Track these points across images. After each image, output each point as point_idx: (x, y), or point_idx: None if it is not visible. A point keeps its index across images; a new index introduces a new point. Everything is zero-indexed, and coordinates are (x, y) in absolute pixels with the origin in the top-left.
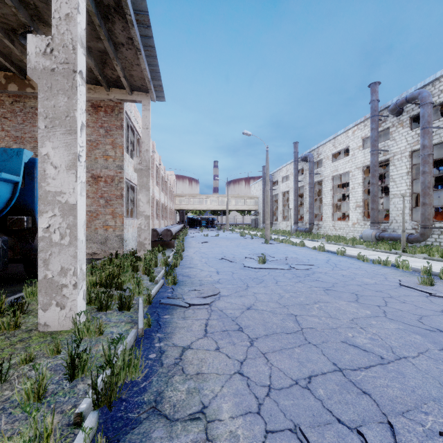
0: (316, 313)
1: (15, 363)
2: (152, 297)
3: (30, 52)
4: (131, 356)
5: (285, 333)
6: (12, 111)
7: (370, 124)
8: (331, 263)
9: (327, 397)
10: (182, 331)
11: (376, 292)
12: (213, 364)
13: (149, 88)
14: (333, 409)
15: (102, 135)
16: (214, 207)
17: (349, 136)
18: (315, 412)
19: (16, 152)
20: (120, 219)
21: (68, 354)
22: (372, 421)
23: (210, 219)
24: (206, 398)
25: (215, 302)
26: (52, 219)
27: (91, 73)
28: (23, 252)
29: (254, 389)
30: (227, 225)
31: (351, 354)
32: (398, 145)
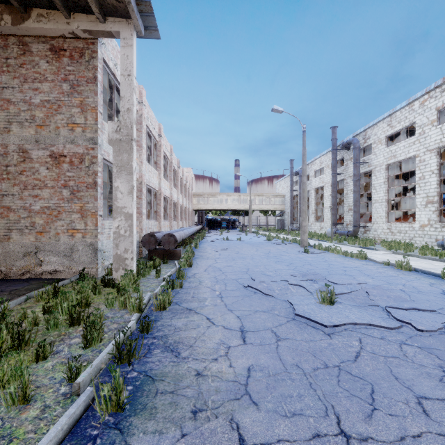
0: None
1: None
2: None
3: None
4: None
5: None
6: None
7: None
8: None
9: None
10: None
11: None
12: None
13: (126, 1)
14: None
15: (66, 92)
16: (236, 206)
17: (415, 108)
18: None
19: None
20: (93, 220)
21: None
22: None
23: (231, 219)
24: None
25: None
26: None
27: None
28: None
29: None
30: (250, 227)
31: None
32: None
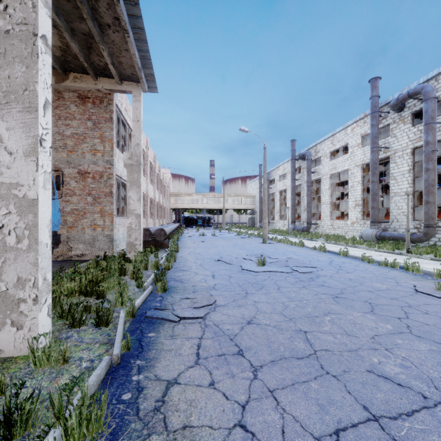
0: (329, 329)
1: None
2: (137, 308)
3: None
4: (91, 409)
5: (296, 359)
6: None
7: (370, 121)
8: (335, 265)
9: None
10: (168, 356)
11: (391, 300)
12: (206, 410)
13: (139, 77)
14: None
15: (90, 128)
16: (211, 206)
17: (348, 133)
18: None
19: None
20: (110, 218)
21: (5, 404)
22: None
23: (207, 218)
24: None
25: (210, 314)
26: (7, 217)
27: (76, 59)
28: None
29: None
30: (223, 225)
31: (384, 391)
32: (399, 141)
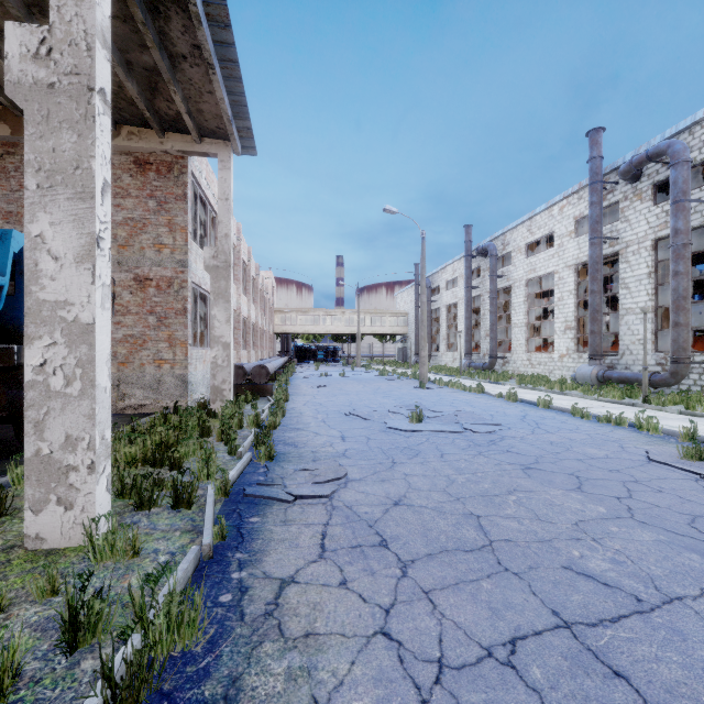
0: (513, 513)
1: None
2: (231, 483)
3: (11, 54)
4: (184, 606)
5: (462, 552)
6: (1, 170)
7: (589, 196)
8: (530, 421)
9: (549, 685)
10: (281, 547)
11: (610, 472)
12: (336, 615)
13: (229, 133)
14: None
15: (153, 210)
16: (338, 329)
17: (555, 215)
18: None
19: None
20: (183, 349)
21: (66, 602)
22: None
23: (331, 348)
24: (322, 689)
25: (339, 491)
26: (51, 349)
27: (132, 106)
28: (11, 405)
29: (412, 668)
30: (358, 359)
31: (584, 593)
32: (633, 229)
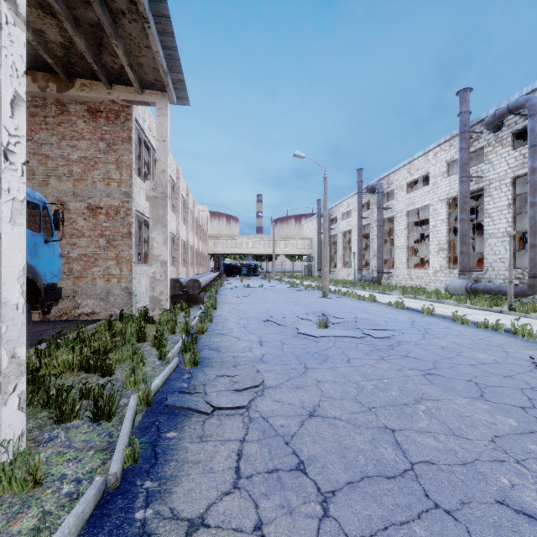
0: (427, 426)
1: None
2: (155, 391)
3: None
4: None
5: (384, 479)
6: None
7: (459, 143)
8: (419, 327)
9: None
10: (194, 472)
11: (505, 379)
12: None
13: (165, 84)
14: None
15: (103, 150)
16: (258, 250)
17: (430, 159)
18: None
19: None
20: (128, 266)
21: None
22: None
23: (253, 265)
24: None
25: (256, 400)
26: None
27: (83, 60)
28: None
29: None
30: (273, 274)
31: None
32: (495, 169)
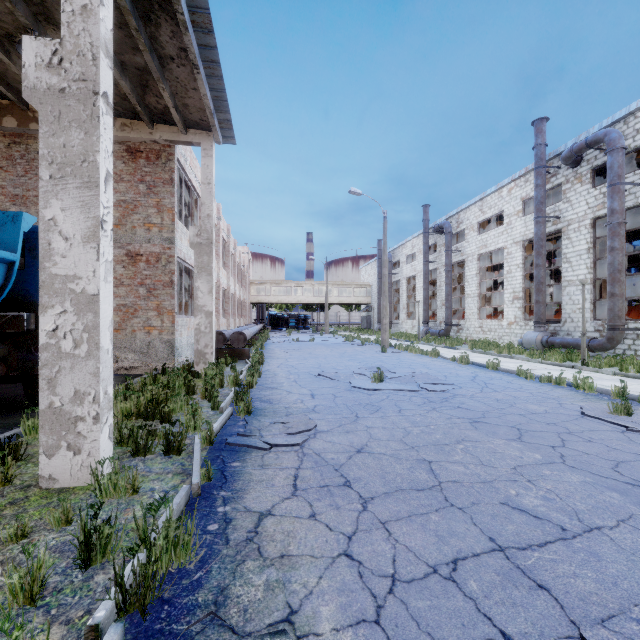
0: (461, 459)
1: (0, 539)
2: (215, 433)
3: (28, 64)
4: (179, 531)
5: (415, 491)
6: (8, 158)
7: (534, 179)
8: (479, 381)
9: (483, 595)
10: (259, 487)
11: (547, 425)
12: (306, 540)
13: (211, 125)
14: (494, 614)
15: (143, 193)
16: (308, 299)
17: (504, 196)
18: (465, 621)
19: (11, 217)
20: (170, 317)
21: (81, 527)
22: (556, 635)
23: (302, 316)
24: (295, 597)
25: (309, 441)
26: (62, 317)
27: (125, 101)
28: (22, 366)
29: (369, 581)
30: (326, 326)
31: (517, 524)
32: (574, 209)
